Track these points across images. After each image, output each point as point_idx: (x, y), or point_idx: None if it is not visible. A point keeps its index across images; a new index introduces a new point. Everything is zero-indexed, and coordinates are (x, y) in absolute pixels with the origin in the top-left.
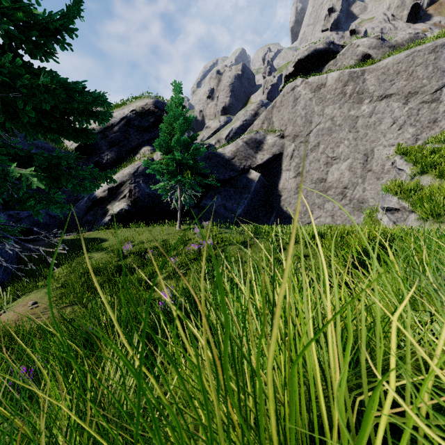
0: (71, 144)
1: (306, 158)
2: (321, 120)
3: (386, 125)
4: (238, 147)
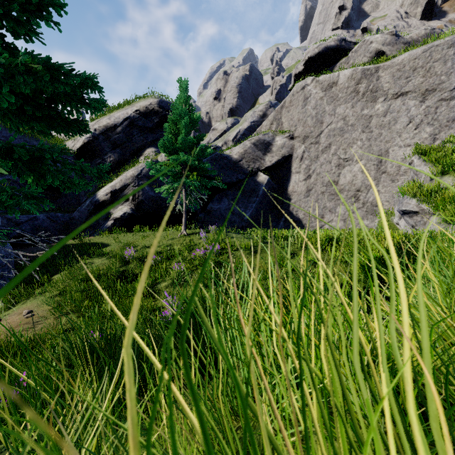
0: (73, 146)
1: (317, 160)
2: (333, 120)
3: (401, 124)
4: (246, 148)
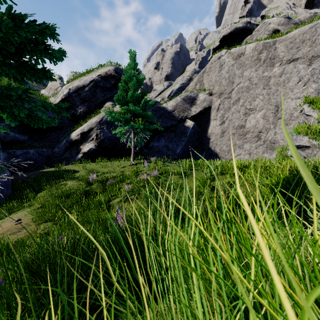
0: (54, 101)
1: (229, 110)
2: (241, 81)
3: (293, 82)
4: (177, 102)
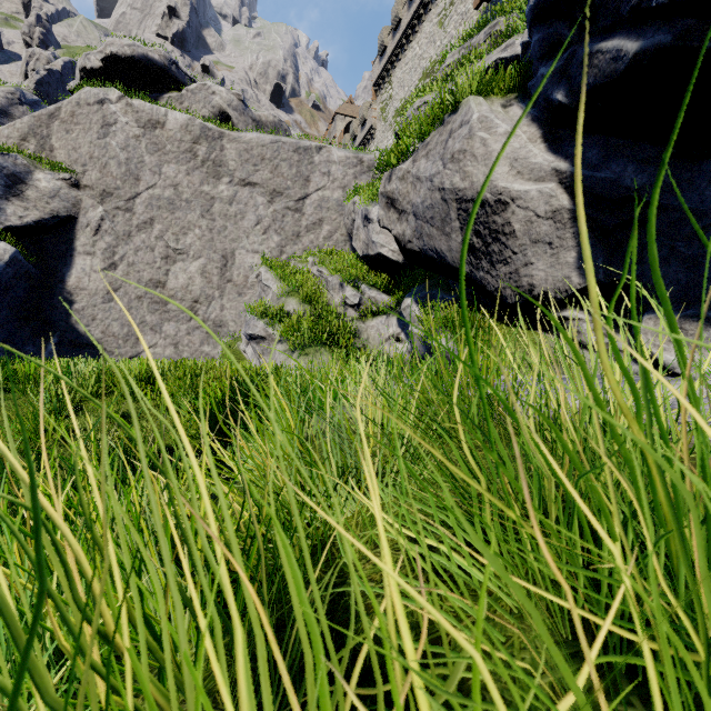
0: None
1: (130, 241)
2: (157, 182)
3: (250, 223)
4: None
